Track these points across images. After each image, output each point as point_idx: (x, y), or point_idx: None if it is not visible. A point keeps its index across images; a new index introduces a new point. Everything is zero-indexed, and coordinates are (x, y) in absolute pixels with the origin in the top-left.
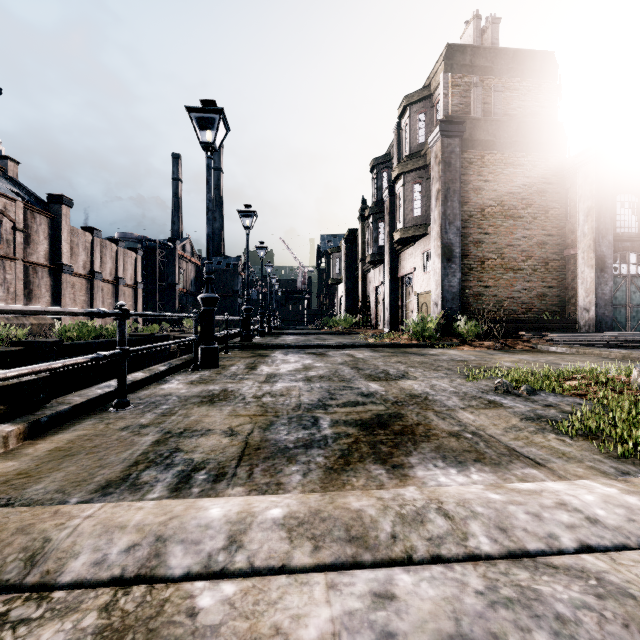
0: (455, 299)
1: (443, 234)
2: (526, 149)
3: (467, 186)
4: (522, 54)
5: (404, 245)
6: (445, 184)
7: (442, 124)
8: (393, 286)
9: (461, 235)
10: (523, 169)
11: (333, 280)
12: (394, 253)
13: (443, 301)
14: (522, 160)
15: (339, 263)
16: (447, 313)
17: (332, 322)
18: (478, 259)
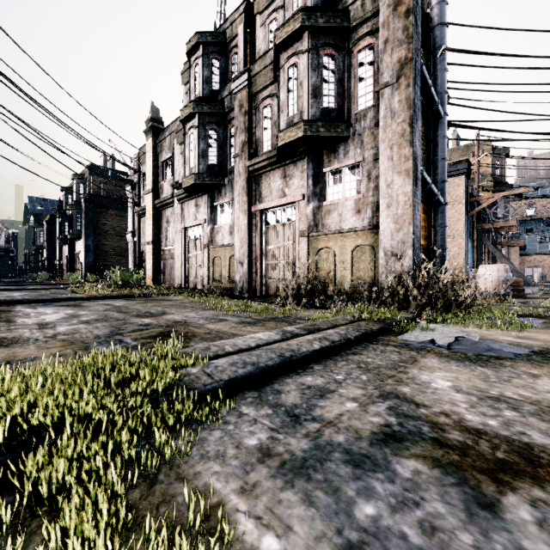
0: (91, 267)
1: (86, 241)
2: (126, 211)
3: (99, 222)
4: (125, 174)
5: (76, 239)
6: (87, 222)
7: (85, 199)
8: (72, 258)
9: (96, 241)
10: (124, 218)
11: (37, 246)
12: (73, 241)
13: (86, 267)
14: (124, 215)
15: (43, 235)
16: (88, 272)
17: (35, 276)
18: (104, 251)
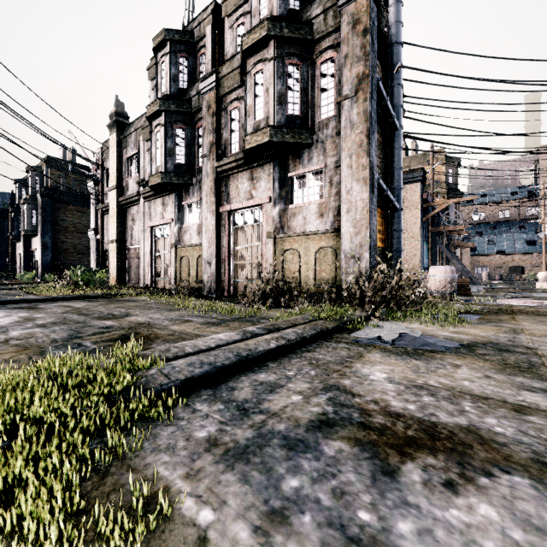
0: (49, 265)
1: (42, 238)
2: (88, 207)
3: (58, 218)
4: (87, 168)
5: (31, 236)
6: (43, 217)
7: (41, 193)
8: (27, 255)
9: (55, 238)
10: (86, 214)
11: None
12: (27, 238)
13: (42, 266)
14: (86, 211)
15: None
16: (45, 271)
17: None
18: (64, 249)
